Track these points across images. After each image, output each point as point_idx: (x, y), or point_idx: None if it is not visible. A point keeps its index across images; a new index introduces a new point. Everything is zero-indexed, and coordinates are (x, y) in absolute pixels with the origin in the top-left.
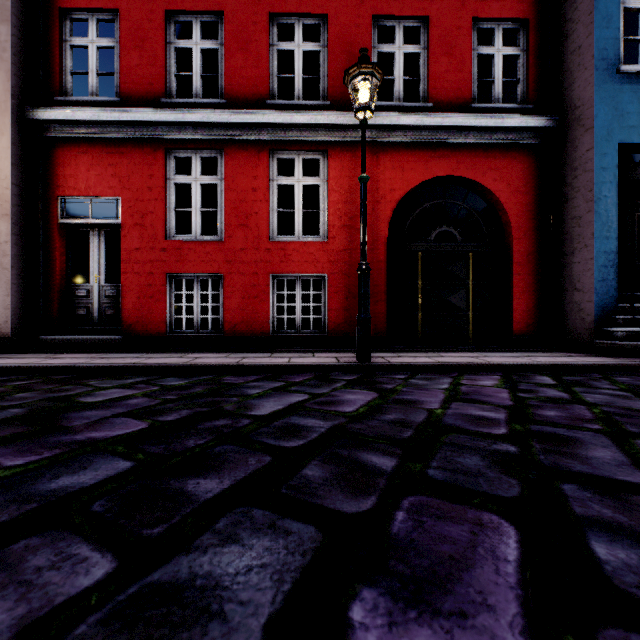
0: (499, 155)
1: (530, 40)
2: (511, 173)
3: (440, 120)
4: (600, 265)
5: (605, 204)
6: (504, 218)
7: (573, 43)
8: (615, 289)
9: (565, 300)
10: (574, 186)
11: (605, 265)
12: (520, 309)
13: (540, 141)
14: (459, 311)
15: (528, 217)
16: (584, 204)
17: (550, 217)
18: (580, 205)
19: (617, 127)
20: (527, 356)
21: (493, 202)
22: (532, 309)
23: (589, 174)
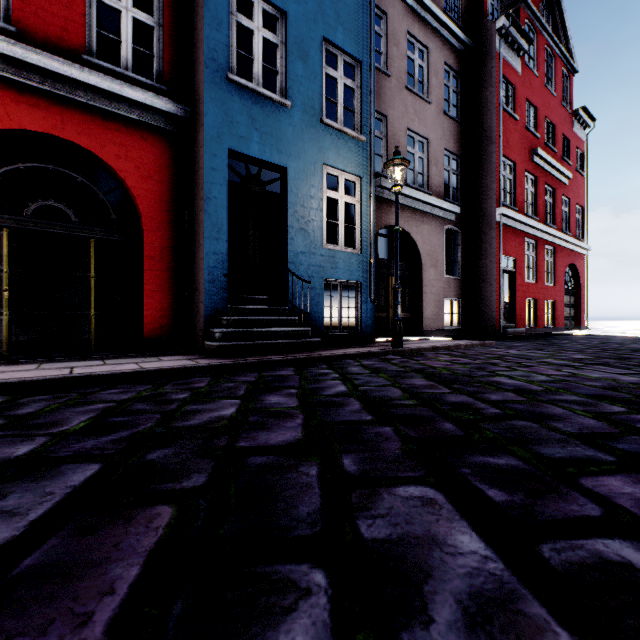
0: (126, 130)
1: (166, 16)
2: (142, 155)
3: (21, 52)
4: (211, 266)
5: (216, 205)
6: (137, 205)
7: (196, 35)
8: (226, 291)
9: (193, 300)
10: (196, 182)
11: (216, 266)
12: (153, 309)
13: (175, 129)
14: (76, 310)
15: (163, 208)
16: (200, 202)
17: (185, 212)
18: (198, 203)
19: (228, 132)
20: (96, 365)
21: (124, 184)
22: (168, 309)
23: (202, 172)
